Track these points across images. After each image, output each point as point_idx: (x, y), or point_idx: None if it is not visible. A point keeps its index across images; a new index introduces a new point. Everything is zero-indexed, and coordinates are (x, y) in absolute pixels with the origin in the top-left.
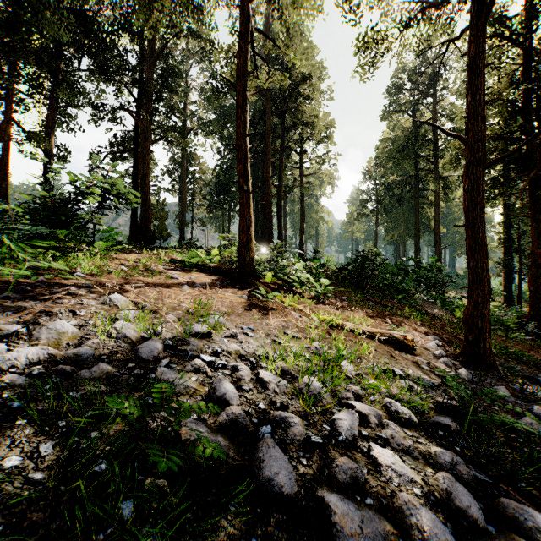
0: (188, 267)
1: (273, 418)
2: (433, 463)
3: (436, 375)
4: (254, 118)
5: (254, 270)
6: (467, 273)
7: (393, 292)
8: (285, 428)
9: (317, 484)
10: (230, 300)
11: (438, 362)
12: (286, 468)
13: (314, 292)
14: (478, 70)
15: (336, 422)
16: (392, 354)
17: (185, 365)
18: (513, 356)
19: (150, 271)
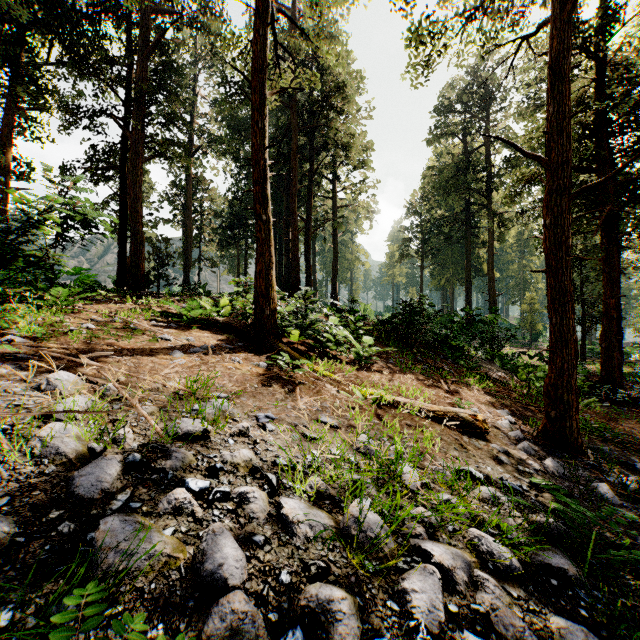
0: (187, 322)
1: (305, 604)
2: None
3: (520, 472)
4: (277, 135)
5: (275, 326)
6: (523, 324)
7: (447, 351)
8: (326, 623)
9: None
10: (241, 371)
11: (517, 449)
12: None
13: (353, 355)
14: (561, 74)
15: (409, 596)
16: (462, 443)
17: (158, 501)
18: (596, 431)
19: (130, 330)
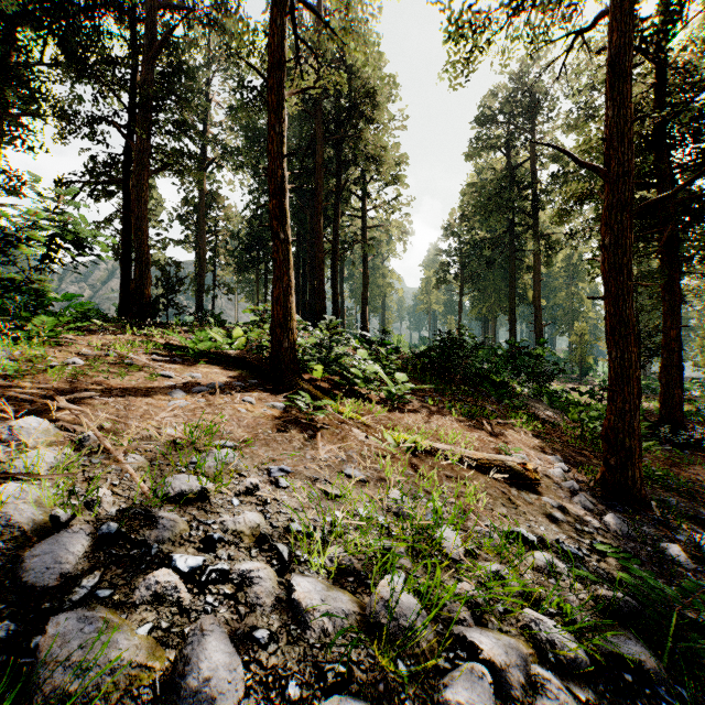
0: (194, 356)
1: None
2: None
3: (578, 531)
4: (300, 147)
5: (295, 361)
6: (572, 357)
7: (490, 388)
8: None
9: None
10: (254, 414)
11: (572, 502)
12: None
13: (384, 393)
14: (622, 73)
15: None
16: (510, 497)
17: (135, 585)
18: (659, 480)
19: (125, 365)
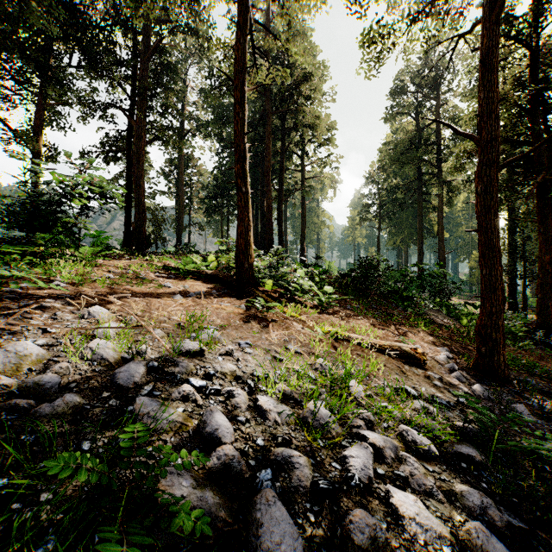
0: (183, 274)
1: (274, 458)
2: (460, 507)
3: (450, 393)
4: (254, 119)
5: (253, 277)
6: (471, 279)
7: (398, 300)
8: (288, 470)
9: (328, 550)
10: (226, 311)
11: (450, 377)
12: (290, 534)
13: (316, 301)
14: (491, 65)
15: (348, 460)
16: (402, 370)
17: (171, 392)
18: (525, 367)
19: (140, 279)
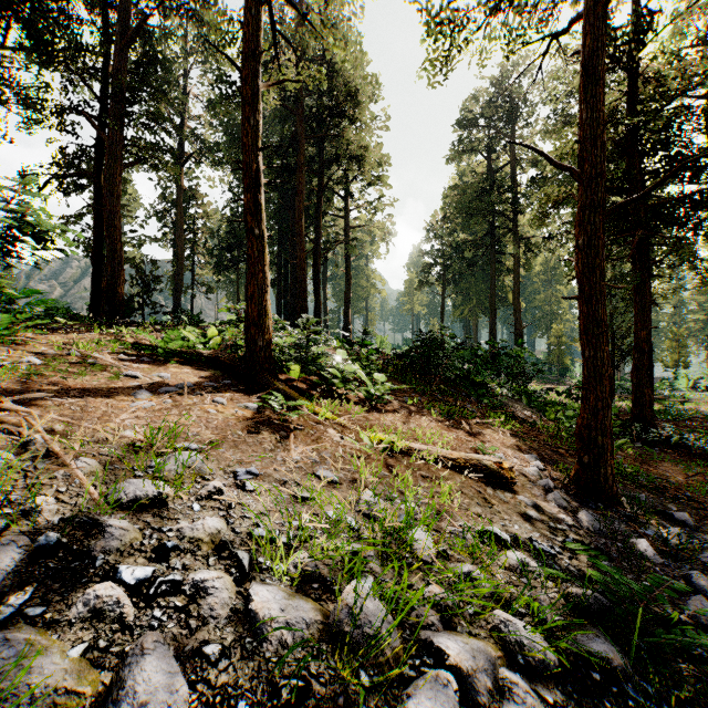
0: (164, 356)
1: None
2: None
3: (552, 529)
4: (282, 145)
5: (270, 361)
6: (550, 358)
7: (470, 388)
8: None
9: None
10: (224, 415)
11: (547, 500)
12: None
13: (363, 393)
14: (595, 76)
15: None
16: (485, 496)
17: (72, 601)
18: (630, 476)
19: (87, 365)
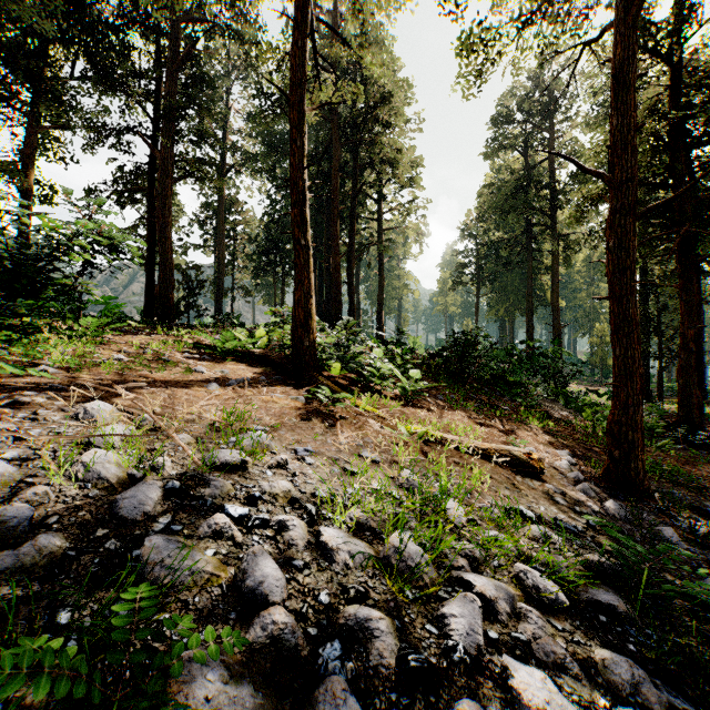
0: (221, 355)
1: (344, 622)
2: (603, 684)
3: (577, 513)
4: (317, 152)
5: (315, 359)
6: (592, 359)
7: (503, 387)
8: (364, 640)
9: None
10: (279, 405)
11: (575, 490)
12: None
13: (399, 390)
14: (626, 83)
15: (448, 621)
16: (514, 482)
17: (198, 525)
18: (668, 475)
19: (162, 362)
